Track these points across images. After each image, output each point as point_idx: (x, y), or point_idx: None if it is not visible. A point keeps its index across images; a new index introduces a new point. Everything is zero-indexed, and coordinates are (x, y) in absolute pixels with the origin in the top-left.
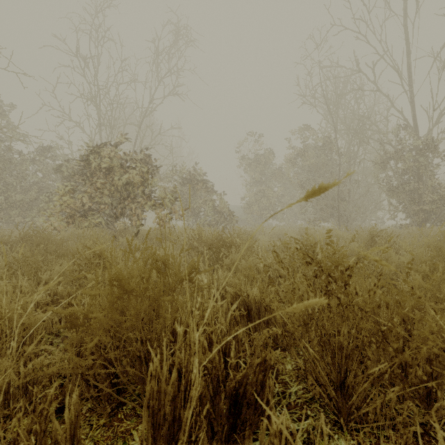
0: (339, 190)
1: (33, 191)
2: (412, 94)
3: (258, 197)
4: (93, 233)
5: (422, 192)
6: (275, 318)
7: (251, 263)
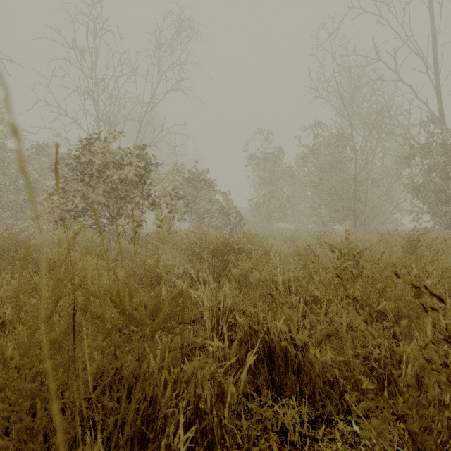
0: (356, 190)
1: (26, 191)
2: (439, 84)
3: (267, 198)
4: (64, 237)
5: (450, 191)
6: (312, 367)
7: (266, 276)
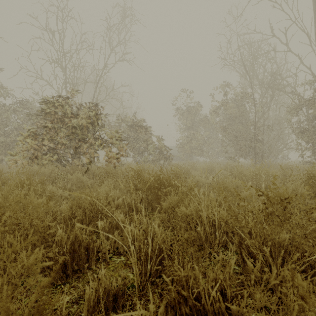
0: (255, 133)
1: (12, 135)
2: None
3: (189, 139)
4: (10, 177)
5: None
6: None
7: (192, 210)
